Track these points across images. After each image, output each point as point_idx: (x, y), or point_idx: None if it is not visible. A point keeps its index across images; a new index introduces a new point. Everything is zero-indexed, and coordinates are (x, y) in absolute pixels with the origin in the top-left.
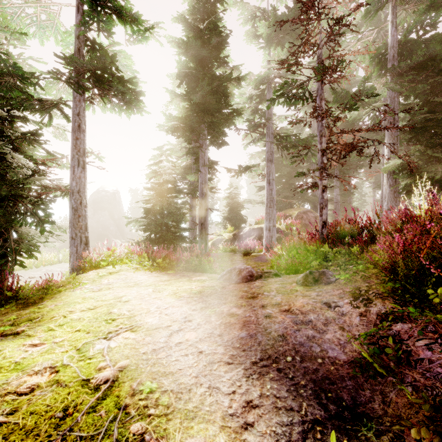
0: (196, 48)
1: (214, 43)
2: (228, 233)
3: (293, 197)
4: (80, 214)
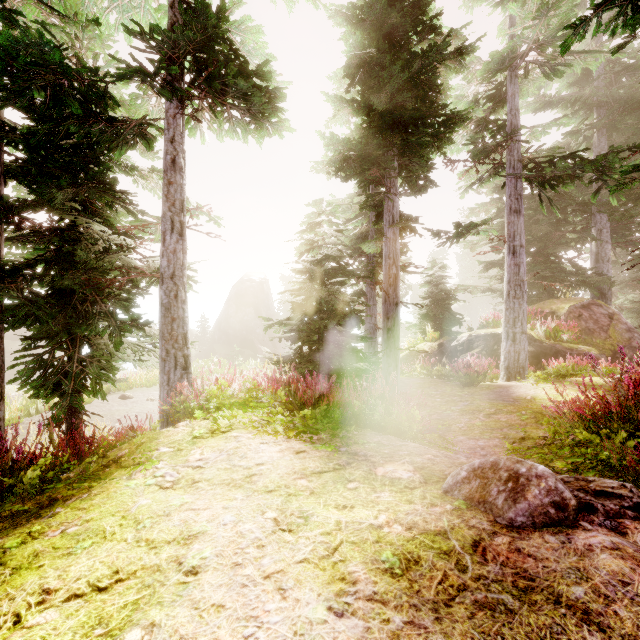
0: (378, 10)
1: None
2: (430, 343)
3: (555, 279)
4: (175, 316)
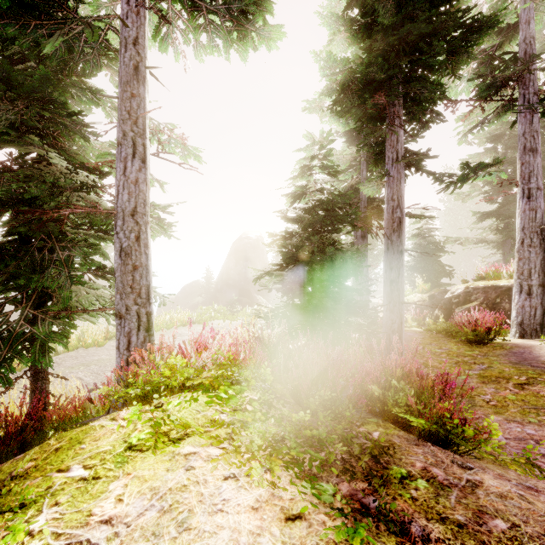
0: None
1: None
2: (420, 294)
3: None
4: (133, 263)
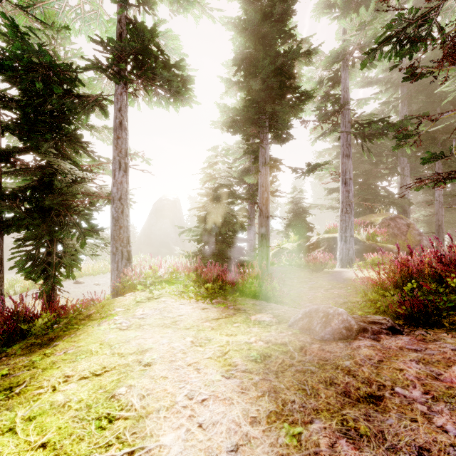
0: (255, 23)
1: (277, 13)
2: (292, 243)
3: (374, 200)
4: (121, 225)
